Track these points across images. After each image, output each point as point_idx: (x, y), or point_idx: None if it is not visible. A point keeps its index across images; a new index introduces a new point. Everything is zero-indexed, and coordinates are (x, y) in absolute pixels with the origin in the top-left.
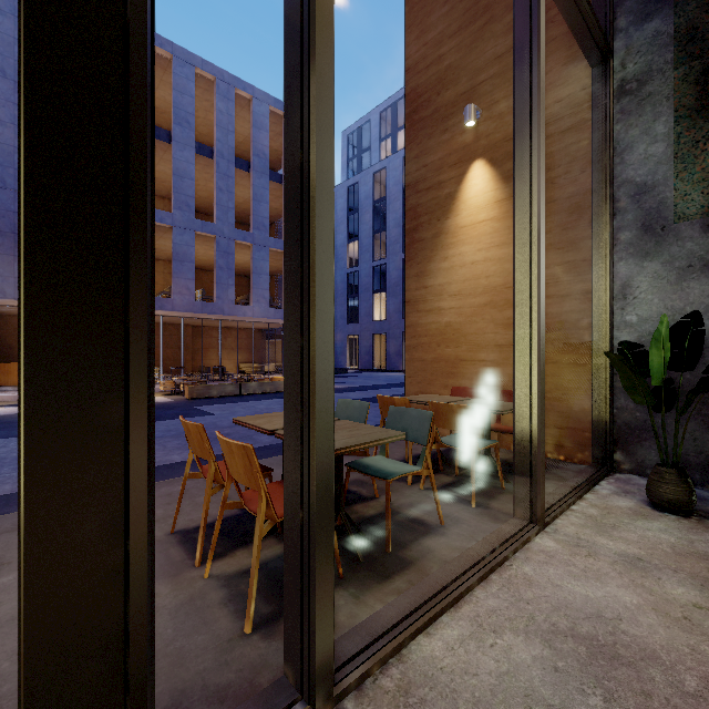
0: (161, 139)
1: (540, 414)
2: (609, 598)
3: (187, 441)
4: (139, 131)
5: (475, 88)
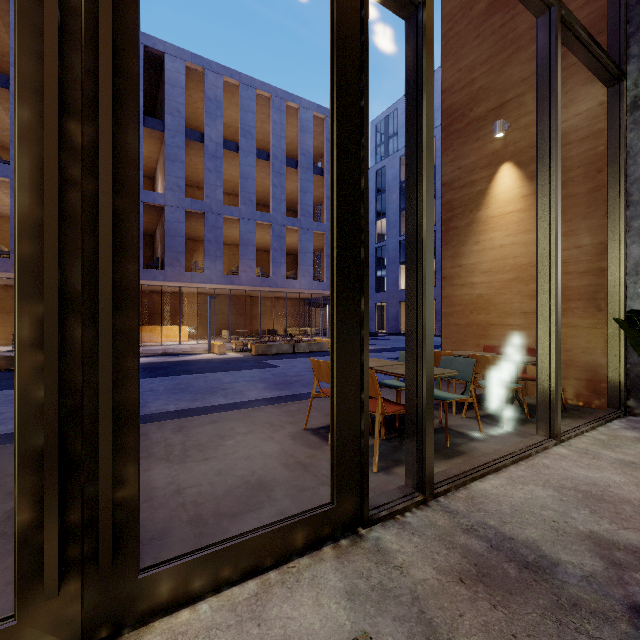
0: (231, 149)
1: (556, 362)
2: (604, 478)
3: (314, 373)
4: (366, 230)
5: (504, 105)
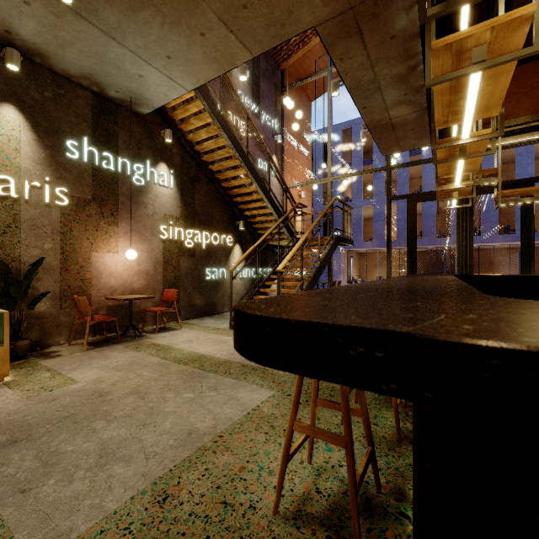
0: None
1: None
2: None
3: None
4: (532, 248)
5: None
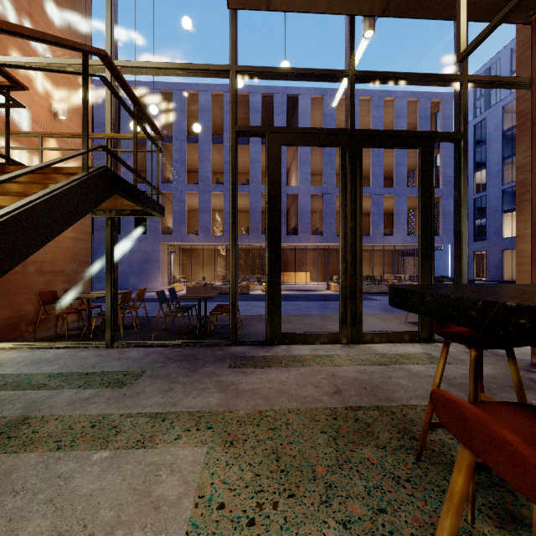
0: None
1: None
2: None
3: None
4: (433, 235)
5: None
